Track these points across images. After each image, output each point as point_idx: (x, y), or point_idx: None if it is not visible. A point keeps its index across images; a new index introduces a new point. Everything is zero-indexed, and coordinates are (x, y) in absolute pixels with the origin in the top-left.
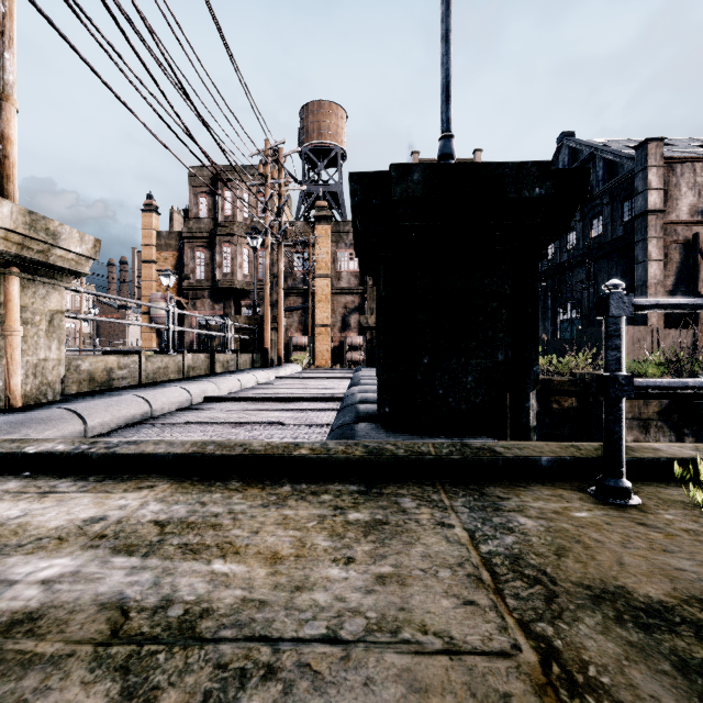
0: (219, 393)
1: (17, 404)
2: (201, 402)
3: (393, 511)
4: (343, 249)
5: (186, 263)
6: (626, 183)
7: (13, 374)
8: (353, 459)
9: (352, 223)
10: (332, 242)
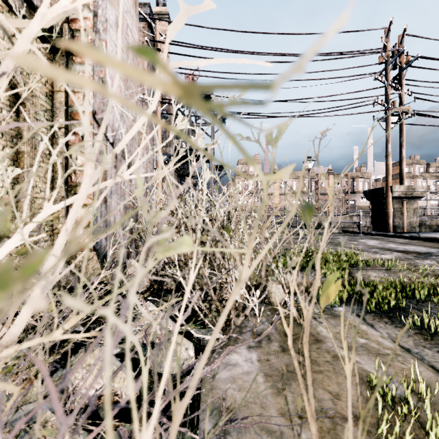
0: None
1: (404, 231)
2: None
3: None
4: None
5: None
6: None
7: (404, 224)
8: None
9: None
10: None
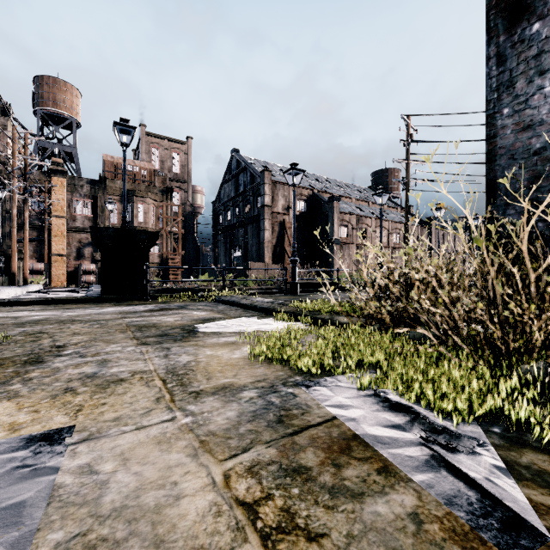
0: None
1: None
2: None
3: (101, 304)
4: (78, 198)
5: None
6: (258, 188)
7: None
8: (92, 299)
9: (91, 236)
10: (67, 191)
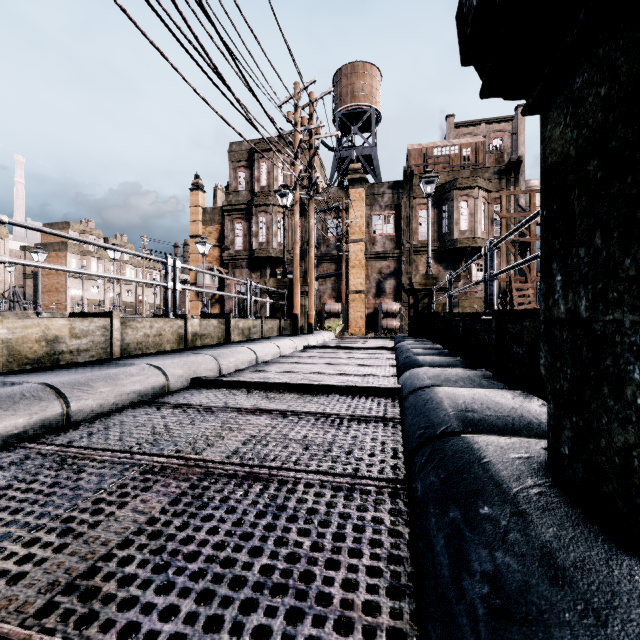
0: (220, 371)
1: None
2: (185, 387)
3: None
4: (377, 212)
5: (226, 234)
6: None
7: None
8: None
9: None
10: (366, 205)
